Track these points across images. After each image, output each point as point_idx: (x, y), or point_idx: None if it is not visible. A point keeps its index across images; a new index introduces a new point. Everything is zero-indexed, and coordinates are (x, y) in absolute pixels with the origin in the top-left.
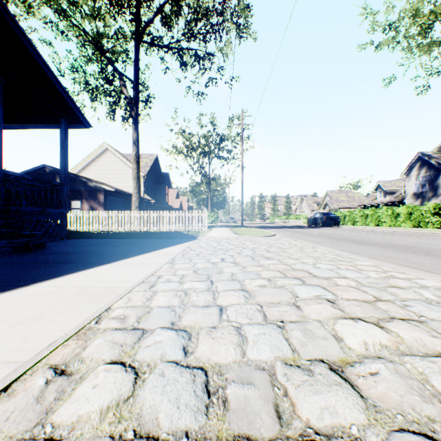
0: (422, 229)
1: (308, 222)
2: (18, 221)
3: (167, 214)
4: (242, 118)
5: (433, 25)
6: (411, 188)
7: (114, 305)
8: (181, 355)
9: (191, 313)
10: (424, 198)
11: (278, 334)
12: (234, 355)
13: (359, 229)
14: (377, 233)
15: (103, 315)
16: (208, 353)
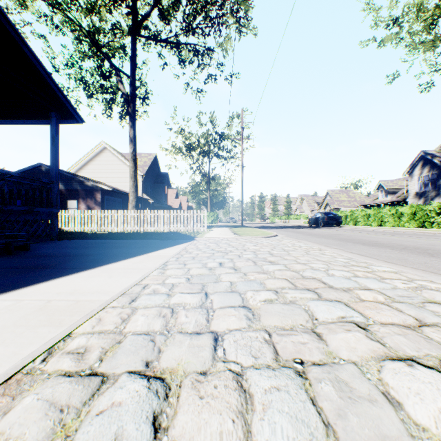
0: (427, 229)
1: (309, 222)
2: (3, 221)
3: (165, 214)
4: (242, 116)
5: (437, 21)
6: (413, 187)
7: (76, 330)
8: (146, 438)
9: (175, 345)
10: (426, 197)
11: (299, 390)
12: (233, 439)
13: (362, 229)
14: (382, 233)
15: (55, 348)
16: (190, 432)
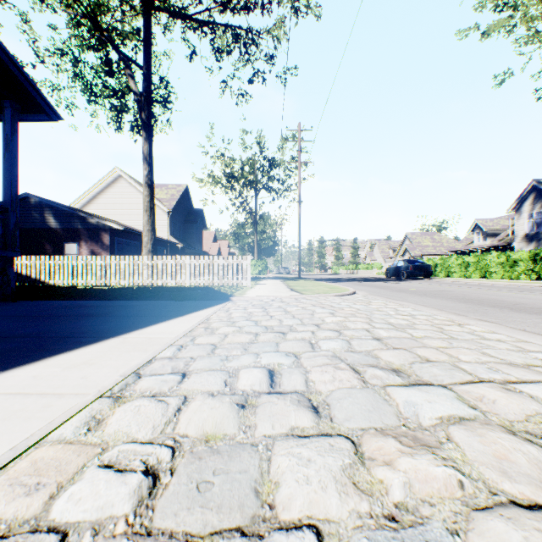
0: None
1: (387, 273)
2: None
3: (192, 261)
4: (299, 132)
5: None
6: (521, 228)
7: None
8: None
9: None
10: (540, 240)
11: None
12: None
13: (464, 283)
14: (503, 288)
15: None
16: None
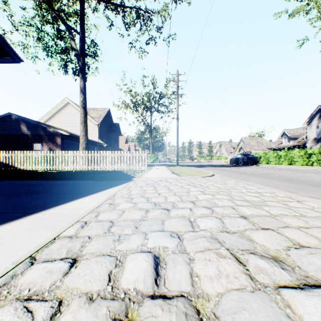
0: None
1: (230, 162)
2: None
3: (110, 154)
4: (177, 75)
5: None
6: (312, 134)
7: None
8: None
9: None
10: None
11: None
12: None
13: (279, 168)
14: (306, 172)
15: None
16: None
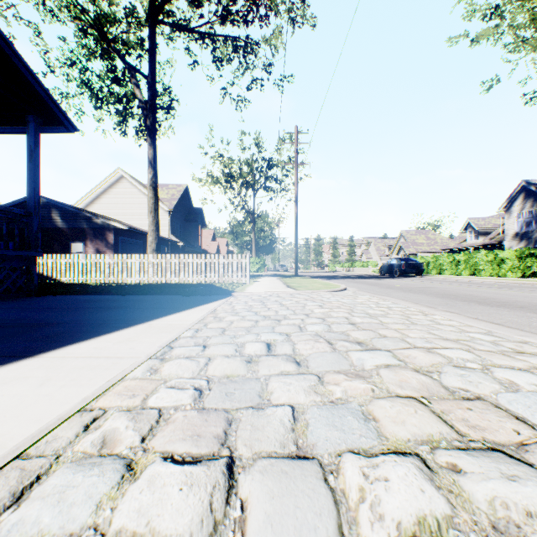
0: None
1: (381, 271)
2: None
3: (194, 260)
4: (295, 134)
5: None
6: (511, 227)
7: None
8: None
9: None
10: (529, 239)
11: None
12: None
13: (453, 280)
14: (486, 285)
15: None
16: None
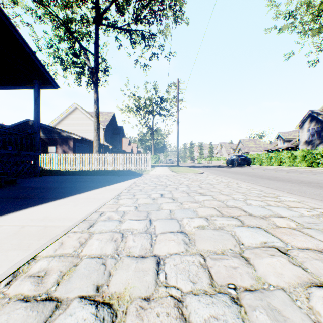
0: (314, 167)
1: (227, 163)
2: None
3: (120, 156)
4: (177, 84)
5: (322, 14)
6: (303, 137)
7: (40, 253)
8: None
9: (123, 269)
10: (313, 144)
11: (237, 320)
12: None
13: (266, 168)
14: (282, 171)
15: (19, 271)
16: None
